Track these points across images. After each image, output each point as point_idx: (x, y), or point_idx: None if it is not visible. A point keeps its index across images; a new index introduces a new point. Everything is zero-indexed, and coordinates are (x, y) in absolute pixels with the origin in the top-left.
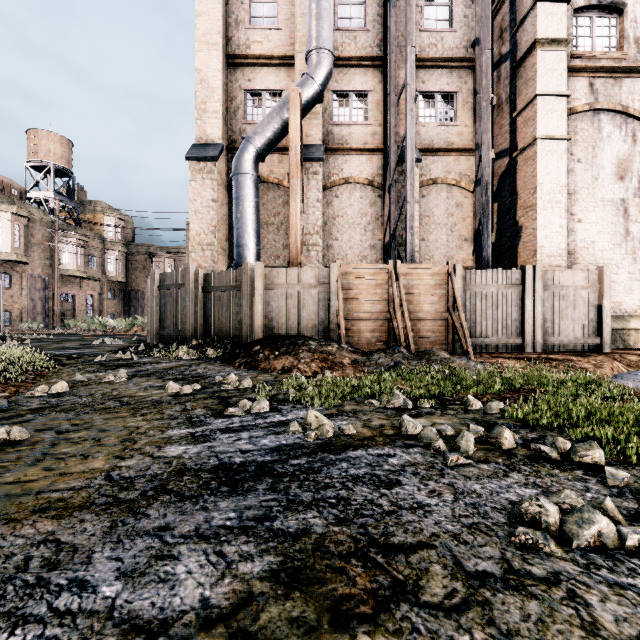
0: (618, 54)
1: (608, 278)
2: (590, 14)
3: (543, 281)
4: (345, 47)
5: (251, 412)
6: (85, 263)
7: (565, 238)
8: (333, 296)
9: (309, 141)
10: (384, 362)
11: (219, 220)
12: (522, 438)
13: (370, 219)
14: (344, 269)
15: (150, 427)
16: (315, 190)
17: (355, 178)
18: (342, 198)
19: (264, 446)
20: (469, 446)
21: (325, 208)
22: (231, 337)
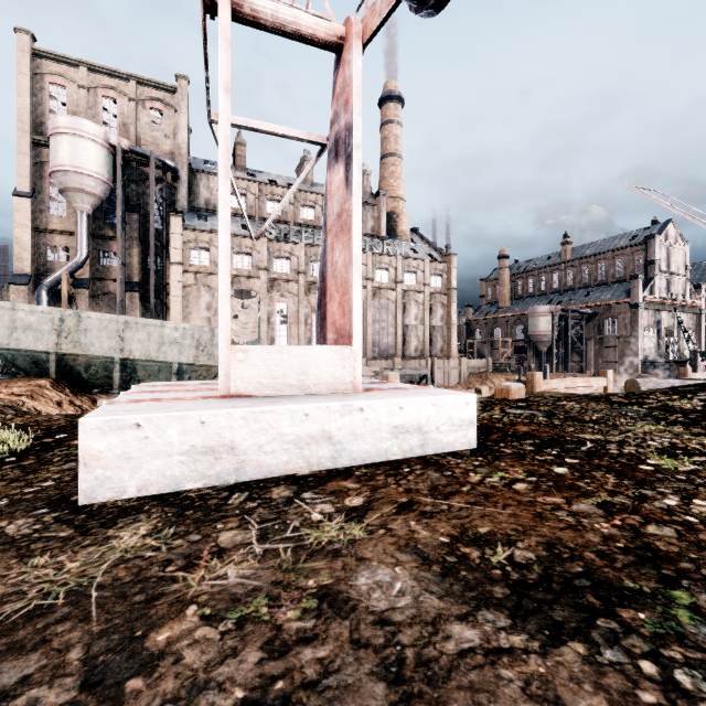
0: (207, 267)
1: None
2: (198, 250)
3: None
4: (106, 230)
5: None
6: None
7: None
8: None
9: (83, 277)
10: None
11: None
12: None
13: None
14: None
15: None
16: (84, 301)
17: (112, 293)
18: (105, 301)
19: None
20: None
21: (95, 306)
22: None
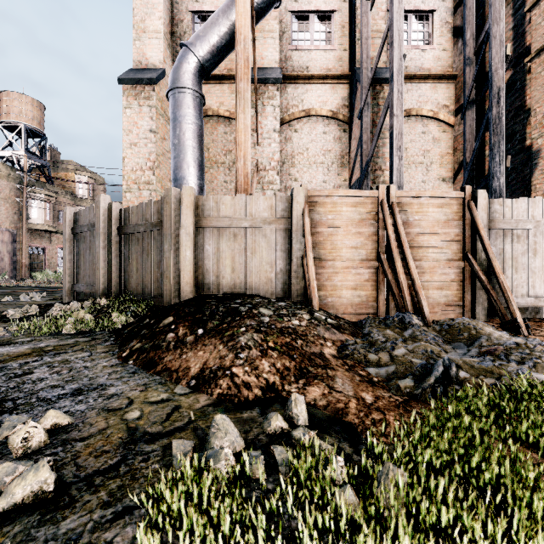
0: None
1: None
2: None
3: None
4: None
5: None
6: (54, 218)
7: None
8: (297, 236)
9: (264, 64)
10: (409, 357)
11: (159, 155)
12: None
13: (334, 157)
14: (313, 197)
15: None
16: (271, 118)
17: (317, 110)
18: (302, 133)
19: None
20: None
21: (283, 145)
22: (151, 296)
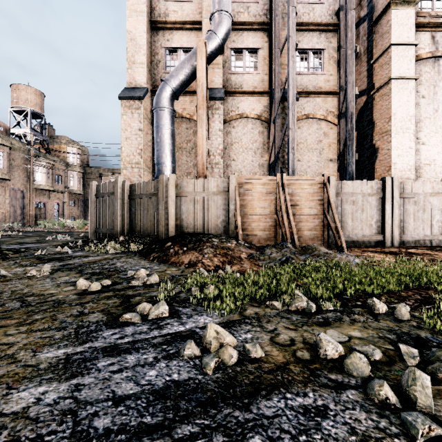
0: None
1: None
2: None
3: (399, 190)
4: (240, 15)
5: (148, 318)
6: (53, 180)
7: (413, 156)
8: (232, 202)
9: (213, 85)
10: (276, 257)
11: (144, 145)
12: None
13: (259, 145)
14: (240, 180)
15: (26, 344)
16: (217, 122)
17: (248, 114)
18: (238, 129)
19: (148, 386)
20: (429, 396)
21: (225, 136)
22: (150, 234)
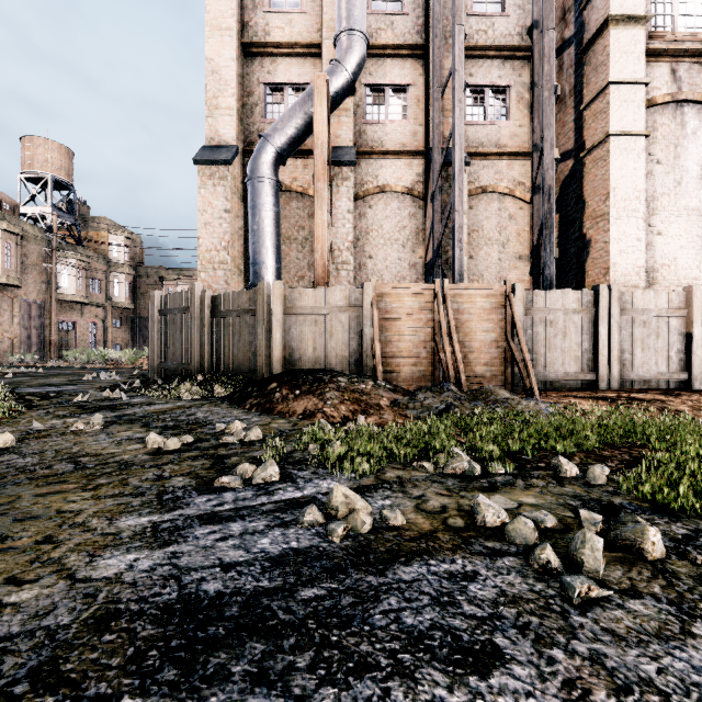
0: None
1: (698, 300)
2: None
3: (620, 304)
4: (380, 34)
5: (253, 482)
6: (87, 287)
7: (643, 253)
8: (367, 322)
9: (338, 142)
10: (432, 404)
11: (233, 234)
12: (667, 535)
13: (409, 234)
14: (380, 289)
15: (96, 511)
16: (345, 199)
17: (392, 186)
18: (377, 209)
19: (261, 553)
20: (598, 560)
21: (357, 221)
22: (244, 372)
